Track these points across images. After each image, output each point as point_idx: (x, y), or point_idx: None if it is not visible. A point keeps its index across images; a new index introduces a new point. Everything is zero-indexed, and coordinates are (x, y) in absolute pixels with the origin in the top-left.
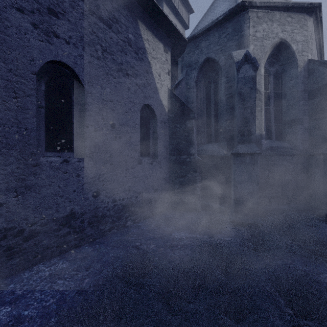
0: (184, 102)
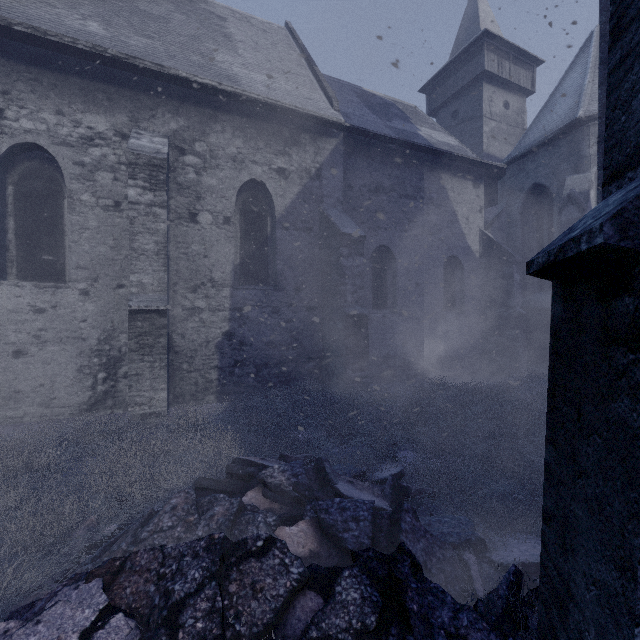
0: (500, 245)
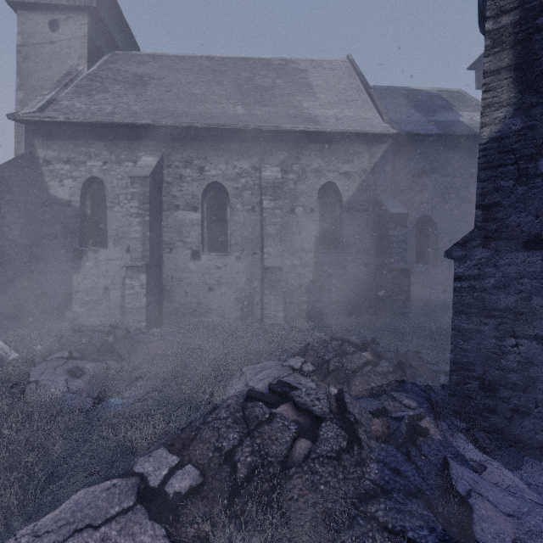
0: None
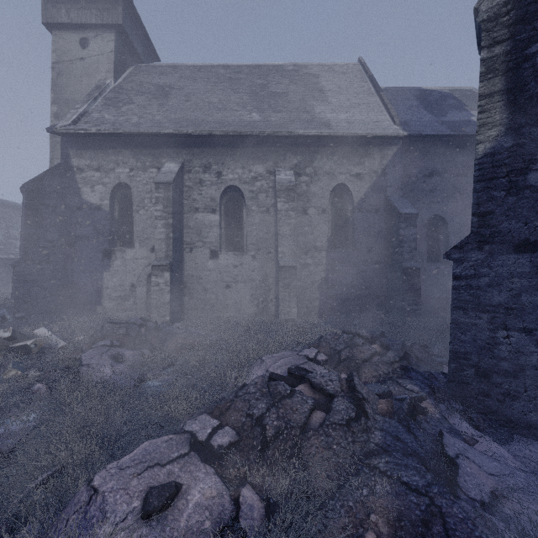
0: None
